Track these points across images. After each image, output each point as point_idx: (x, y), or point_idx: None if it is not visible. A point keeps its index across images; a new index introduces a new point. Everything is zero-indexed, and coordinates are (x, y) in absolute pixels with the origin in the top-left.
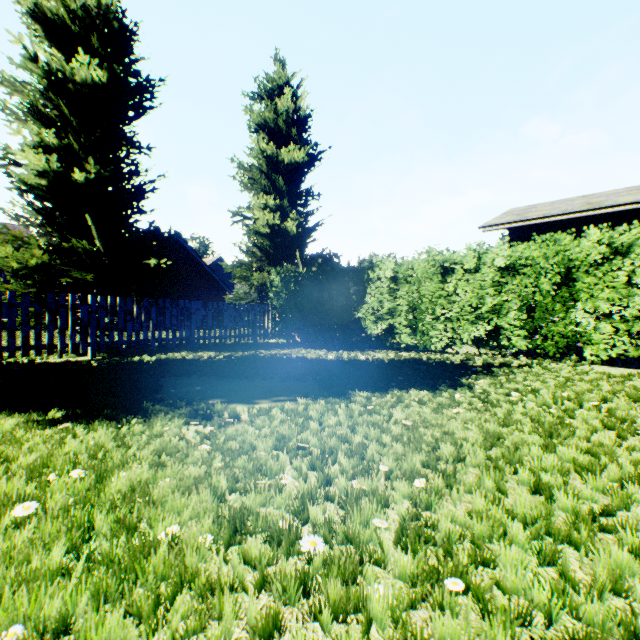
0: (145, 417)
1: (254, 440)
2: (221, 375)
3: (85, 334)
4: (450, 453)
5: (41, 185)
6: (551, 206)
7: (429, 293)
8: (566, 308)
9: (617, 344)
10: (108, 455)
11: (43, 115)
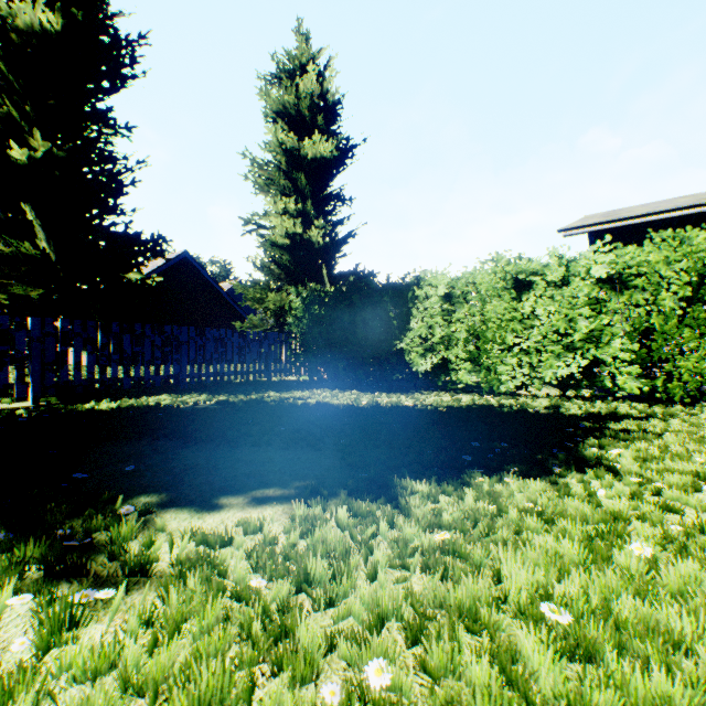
0: None
1: None
2: (186, 438)
3: (22, 371)
4: None
5: None
6: (646, 207)
7: (497, 315)
8: None
9: None
10: None
11: None
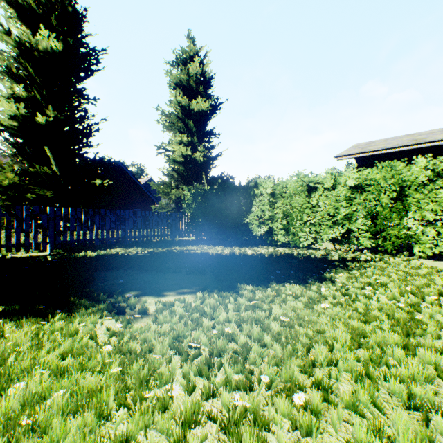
0: (68, 312)
1: (153, 339)
2: (141, 269)
3: (45, 236)
4: (324, 357)
5: (13, 126)
6: (386, 142)
7: (298, 205)
8: (399, 216)
9: (439, 244)
10: (18, 359)
11: (15, 74)
